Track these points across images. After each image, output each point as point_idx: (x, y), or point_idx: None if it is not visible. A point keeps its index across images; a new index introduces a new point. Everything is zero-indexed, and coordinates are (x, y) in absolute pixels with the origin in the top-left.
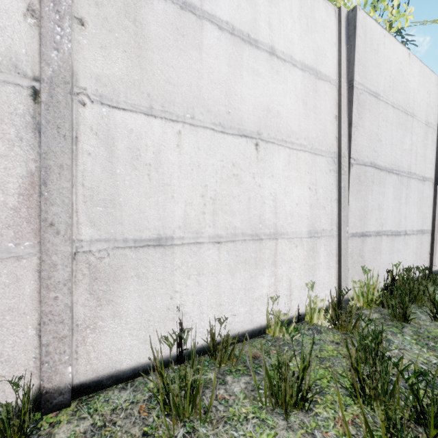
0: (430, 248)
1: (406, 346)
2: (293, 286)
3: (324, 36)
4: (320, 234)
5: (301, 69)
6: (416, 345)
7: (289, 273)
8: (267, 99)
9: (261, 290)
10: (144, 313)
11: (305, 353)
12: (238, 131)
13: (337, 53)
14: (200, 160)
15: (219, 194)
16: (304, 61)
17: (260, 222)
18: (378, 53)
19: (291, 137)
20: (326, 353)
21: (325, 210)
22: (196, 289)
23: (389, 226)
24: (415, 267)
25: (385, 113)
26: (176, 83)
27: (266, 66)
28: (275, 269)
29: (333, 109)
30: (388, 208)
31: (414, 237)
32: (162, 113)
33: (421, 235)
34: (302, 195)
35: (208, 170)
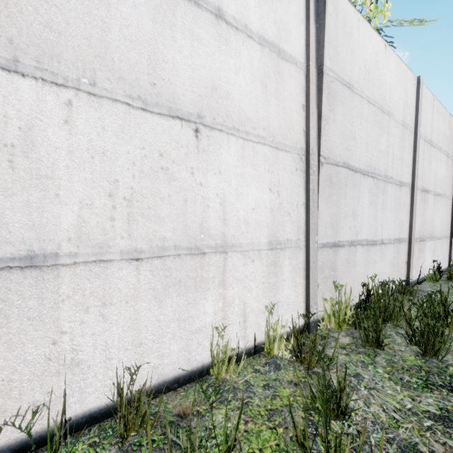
0: (407, 257)
1: (377, 384)
2: (249, 310)
3: (289, 9)
4: (284, 245)
5: (259, 43)
6: (389, 382)
7: (242, 294)
8: (213, 74)
9: (204, 319)
10: (2, 370)
11: (252, 403)
12: (169, 111)
13: (304, 31)
14: (106, 145)
15: (138, 193)
16: (264, 35)
17: (202, 231)
18: (351, 37)
19: (246, 126)
20: (279, 402)
21: (290, 216)
22: (98, 326)
23: (365, 235)
24: (391, 280)
25: (360, 108)
26: (64, 31)
27: (211, 32)
28: (223, 290)
29: (300, 98)
30: (363, 215)
31: (391, 246)
32: (37, 71)
33: (398, 244)
34: (260, 198)
35: (120, 160)
